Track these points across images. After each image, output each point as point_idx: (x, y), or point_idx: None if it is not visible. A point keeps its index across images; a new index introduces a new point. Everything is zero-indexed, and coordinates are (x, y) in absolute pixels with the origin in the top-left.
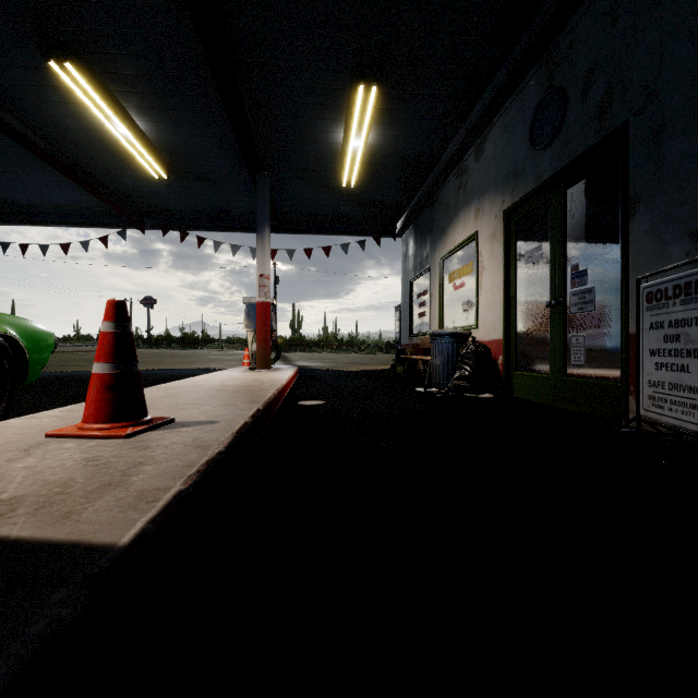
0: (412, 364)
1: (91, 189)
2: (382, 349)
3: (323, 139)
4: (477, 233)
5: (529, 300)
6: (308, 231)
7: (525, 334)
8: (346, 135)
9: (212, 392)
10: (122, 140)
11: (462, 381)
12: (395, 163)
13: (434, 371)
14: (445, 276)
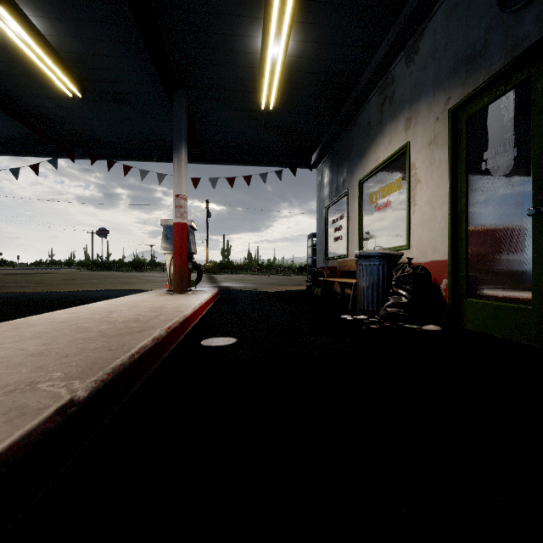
0: (329, 286)
1: (7, 110)
2: (295, 271)
3: (240, 46)
4: (408, 144)
5: (490, 211)
6: (229, 162)
7: (482, 253)
8: (264, 41)
9: (63, 335)
10: (17, 40)
11: (399, 308)
12: (315, 81)
13: (361, 296)
14: (365, 198)
